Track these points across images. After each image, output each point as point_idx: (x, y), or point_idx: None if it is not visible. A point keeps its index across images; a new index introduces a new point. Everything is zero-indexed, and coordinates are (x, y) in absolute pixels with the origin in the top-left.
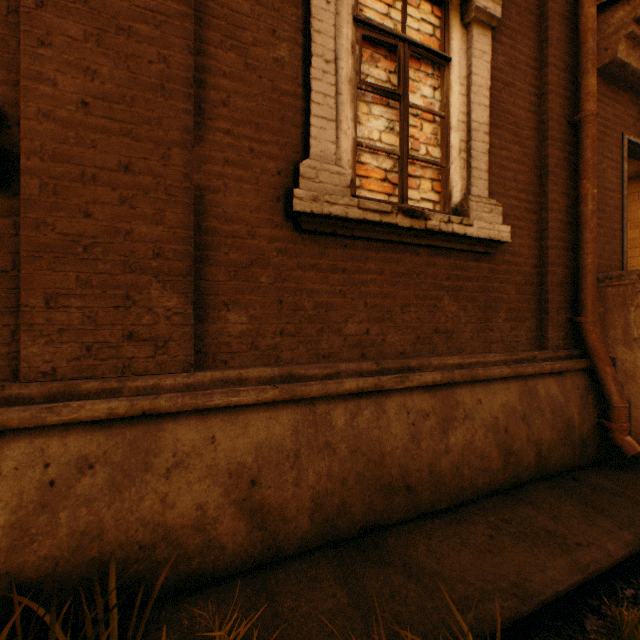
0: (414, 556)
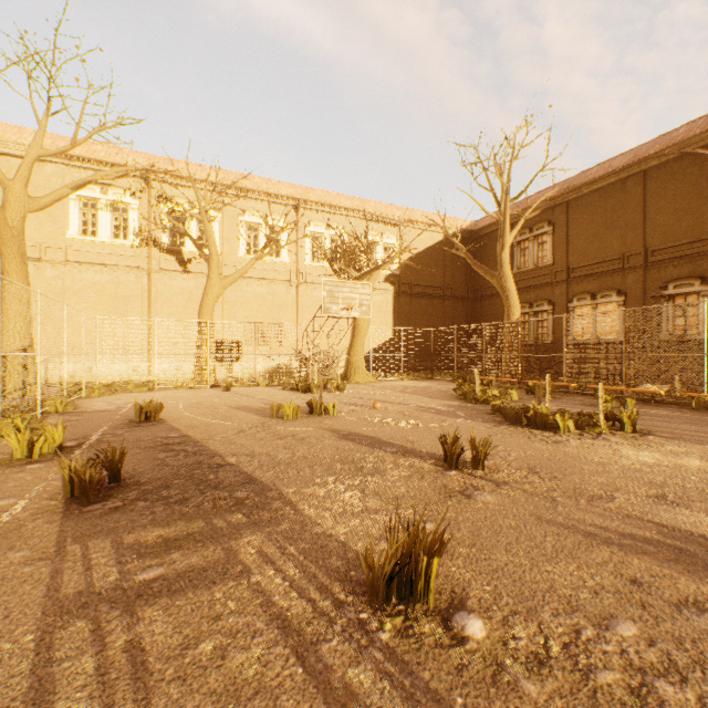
0: None
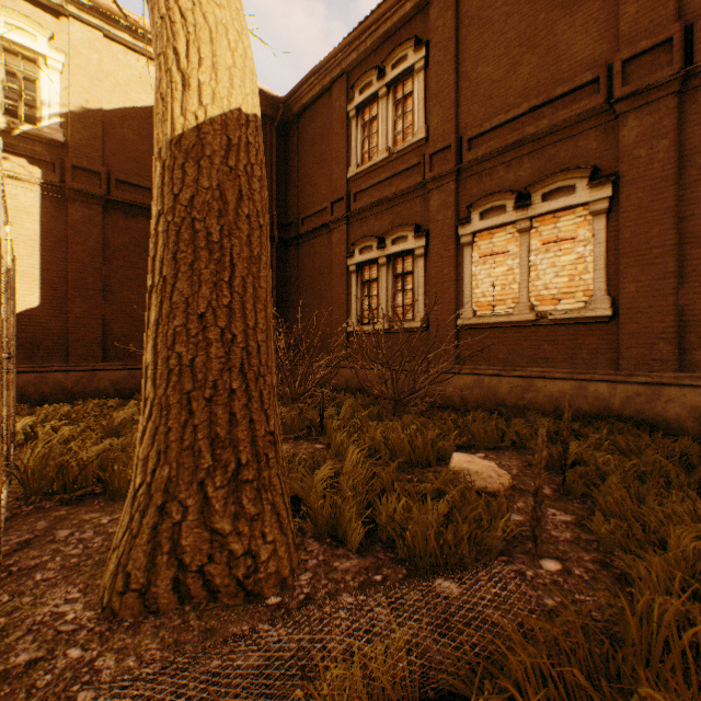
0: None
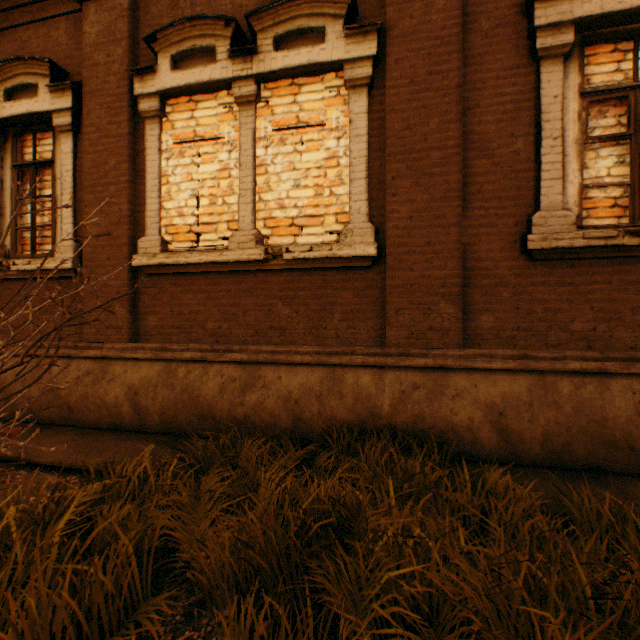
0: (631, 490)
